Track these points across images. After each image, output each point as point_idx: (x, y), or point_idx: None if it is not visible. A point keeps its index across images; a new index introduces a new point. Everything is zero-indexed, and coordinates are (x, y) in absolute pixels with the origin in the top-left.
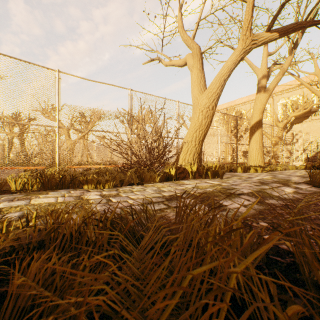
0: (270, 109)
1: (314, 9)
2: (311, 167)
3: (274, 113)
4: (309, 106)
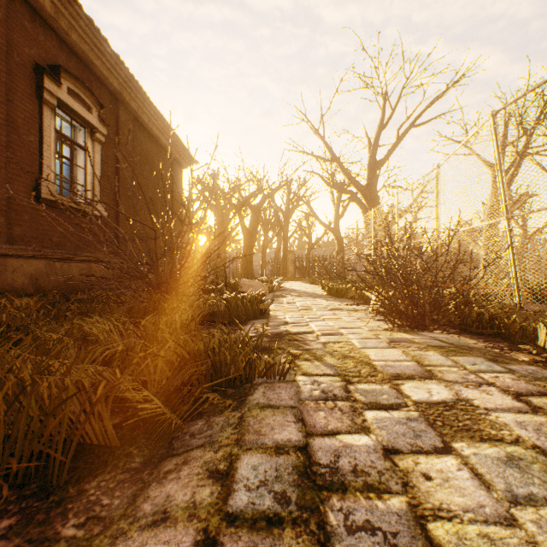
0: None
1: None
2: None
3: None
4: None
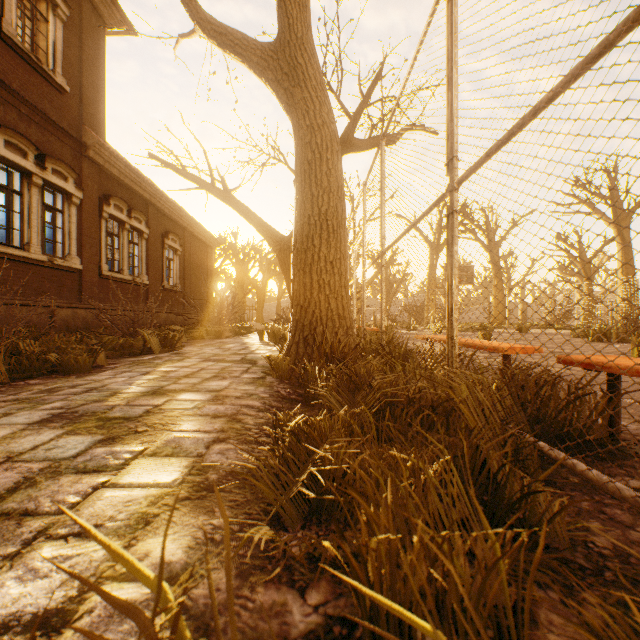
0: None
1: None
2: None
3: None
4: None
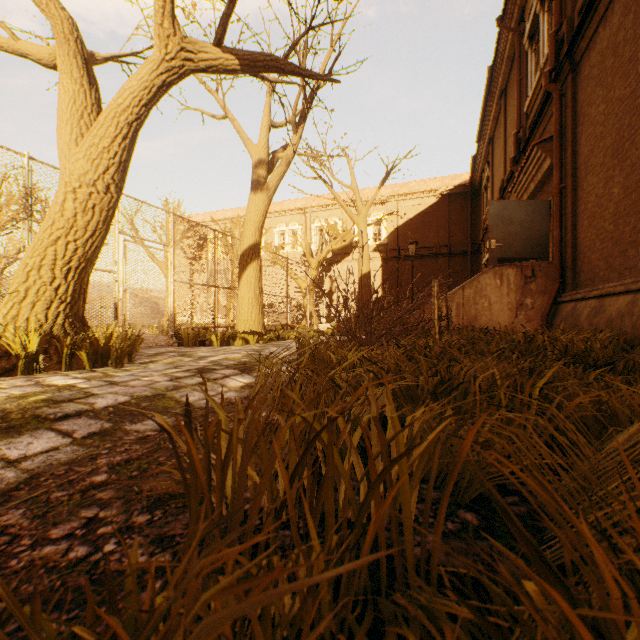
0: (302, 234)
1: (324, 66)
2: (340, 331)
3: (305, 240)
4: (349, 238)
